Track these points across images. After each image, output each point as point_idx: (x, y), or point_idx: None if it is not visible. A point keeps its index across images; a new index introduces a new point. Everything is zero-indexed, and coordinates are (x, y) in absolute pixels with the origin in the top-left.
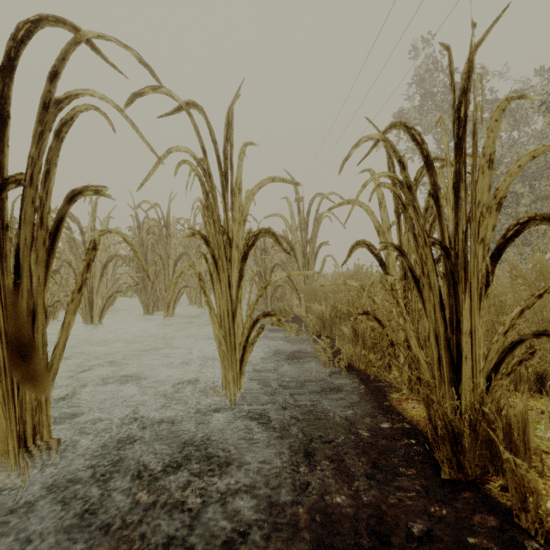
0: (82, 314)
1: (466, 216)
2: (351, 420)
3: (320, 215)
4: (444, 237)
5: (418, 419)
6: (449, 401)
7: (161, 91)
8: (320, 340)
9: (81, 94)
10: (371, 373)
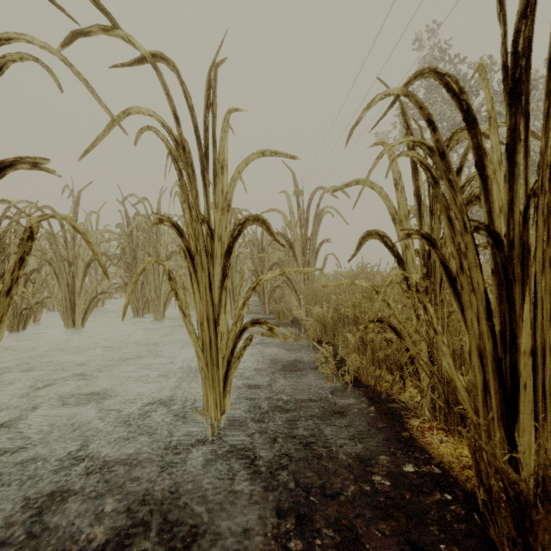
0: (63, 317)
1: (527, 189)
2: (363, 459)
3: (322, 210)
4: (493, 220)
5: (449, 460)
6: (510, 454)
7: (116, 33)
8: (321, 348)
9: (13, 40)
10: (382, 390)
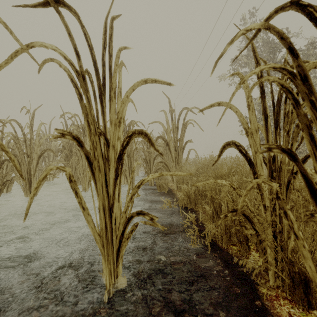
0: (24, 189)
1: None
2: None
3: (186, 122)
4: None
5: None
6: None
7: None
8: (187, 214)
9: None
10: (233, 253)
